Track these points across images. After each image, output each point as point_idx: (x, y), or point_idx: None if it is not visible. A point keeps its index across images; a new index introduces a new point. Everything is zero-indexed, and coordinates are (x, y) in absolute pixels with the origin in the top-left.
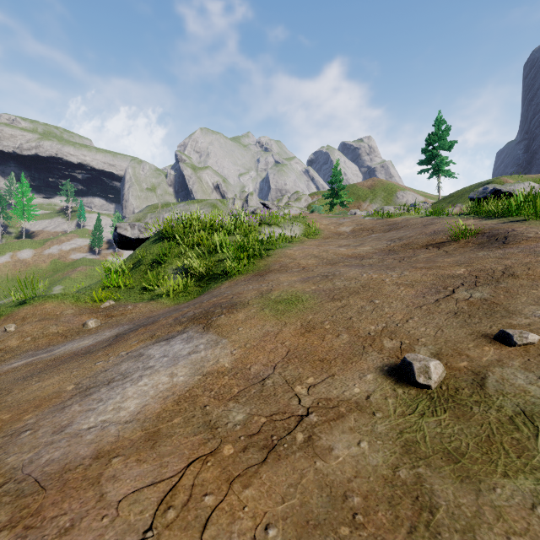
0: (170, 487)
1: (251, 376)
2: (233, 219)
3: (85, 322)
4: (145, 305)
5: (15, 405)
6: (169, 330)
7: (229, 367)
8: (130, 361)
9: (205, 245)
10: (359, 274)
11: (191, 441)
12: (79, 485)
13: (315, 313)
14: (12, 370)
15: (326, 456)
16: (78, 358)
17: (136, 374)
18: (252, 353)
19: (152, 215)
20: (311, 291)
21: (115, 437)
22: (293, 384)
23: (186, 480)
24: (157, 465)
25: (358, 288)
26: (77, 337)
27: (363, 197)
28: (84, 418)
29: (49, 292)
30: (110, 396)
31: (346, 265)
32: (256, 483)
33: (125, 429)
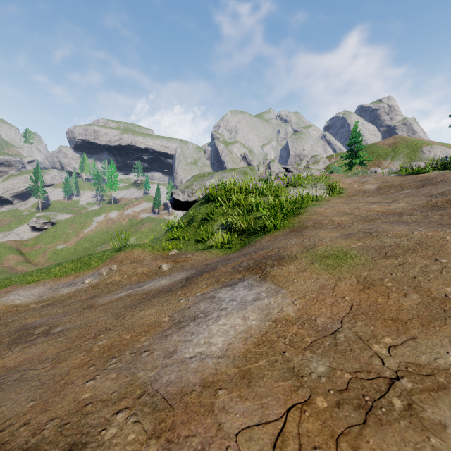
0: (278, 431)
1: (319, 328)
2: (263, 183)
3: (160, 266)
4: (200, 254)
5: (131, 328)
6: (230, 277)
7: (294, 316)
8: (205, 302)
9: (244, 206)
10: (409, 231)
11: (282, 386)
12: (198, 410)
13: (370, 269)
14: (119, 299)
15: (440, 432)
16: (163, 294)
17: (214, 313)
18: (313, 305)
19: (197, 183)
20: (358, 247)
21: (213, 369)
22: (368, 341)
23: (290, 427)
24: (258, 405)
25: (413, 246)
26: (156, 276)
27: (383, 155)
28: (184, 348)
29: (127, 241)
30: (198, 330)
31: (384, 222)
32: (364, 447)
33: (219, 363)
